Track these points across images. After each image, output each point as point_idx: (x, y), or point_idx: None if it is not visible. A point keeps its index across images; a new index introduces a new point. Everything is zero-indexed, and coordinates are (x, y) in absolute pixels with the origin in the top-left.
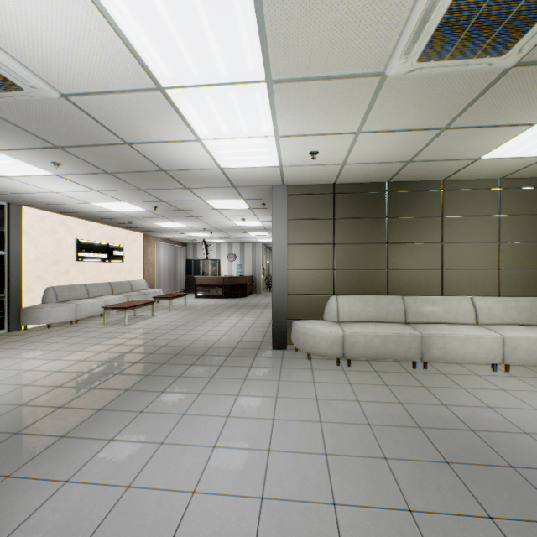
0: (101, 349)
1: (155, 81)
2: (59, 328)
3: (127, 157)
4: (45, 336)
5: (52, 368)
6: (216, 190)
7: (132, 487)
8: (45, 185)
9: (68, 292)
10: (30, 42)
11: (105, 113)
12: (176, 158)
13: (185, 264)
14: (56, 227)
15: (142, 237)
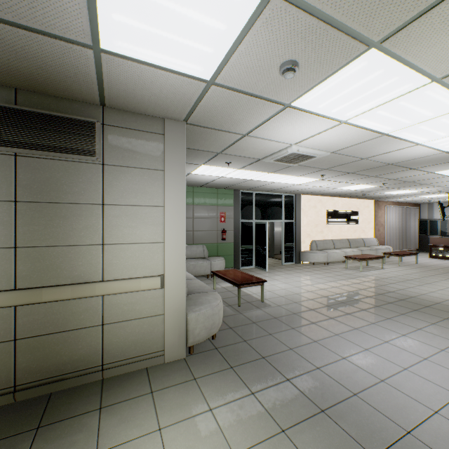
0: (345, 283)
1: (381, 133)
2: (318, 266)
3: (362, 164)
4: (312, 269)
5: (319, 287)
6: (445, 164)
7: (368, 350)
8: (314, 184)
9: (322, 244)
10: (322, 143)
11: (351, 152)
12: (399, 156)
13: (417, 224)
14: (316, 204)
15: (372, 203)
